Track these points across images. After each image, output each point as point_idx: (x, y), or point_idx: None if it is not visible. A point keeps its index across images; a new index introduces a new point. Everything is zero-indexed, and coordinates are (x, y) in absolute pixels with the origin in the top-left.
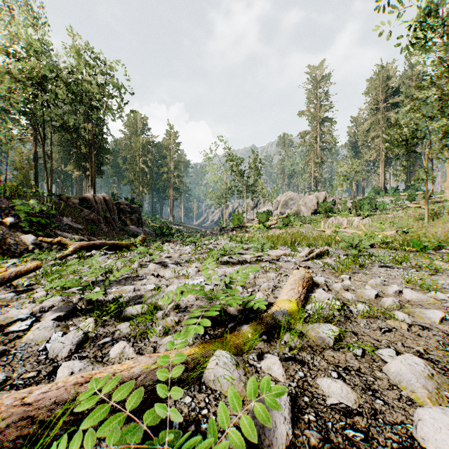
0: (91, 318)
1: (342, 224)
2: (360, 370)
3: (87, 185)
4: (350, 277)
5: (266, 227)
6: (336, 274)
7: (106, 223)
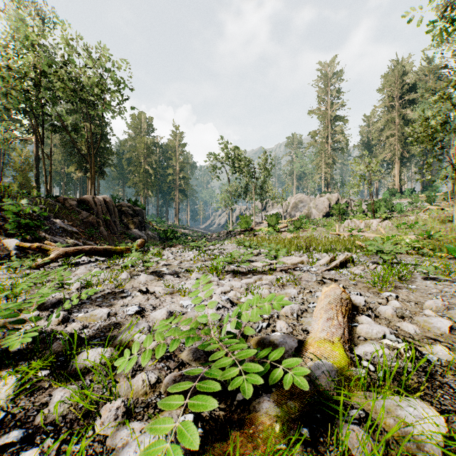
0: (12, 377)
1: (358, 228)
2: None
3: (89, 187)
4: (397, 296)
5: (276, 231)
6: (373, 290)
7: (106, 226)
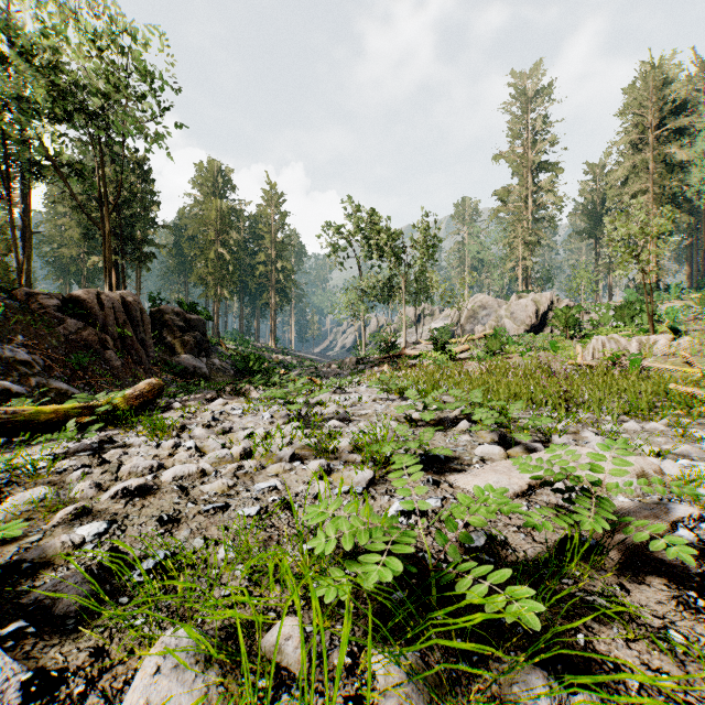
0: None
1: (627, 352)
2: None
3: (117, 282)
4: None
5: (450, 358)
6: None
7: (123, 349)
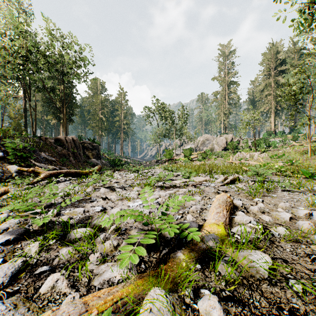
0: (36, 242)
1: (245, 158)
2: (307, 315)
3: (61, 130)
4: (262, 200)
5: (190, 160)
6: (249, 197)
7: (74, 157)
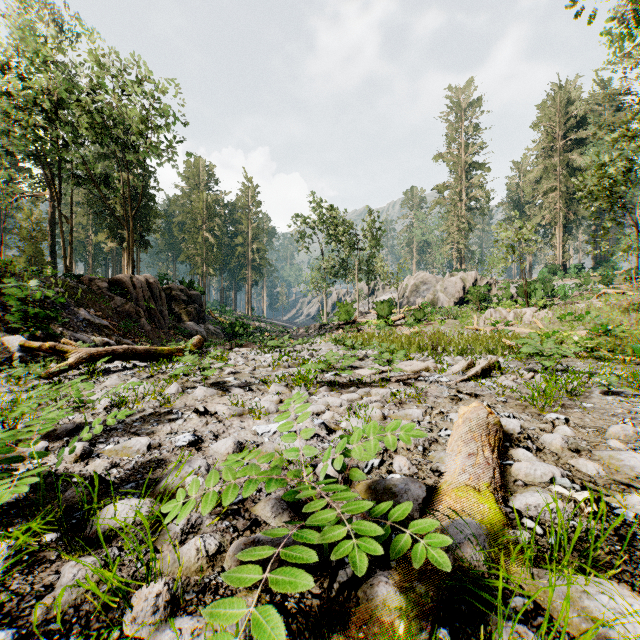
0: (1, 545)
1: (506, 320)
2: None
3: (126, 263)
4: (567, 419)
5: (389, 324)
6: (531, 410)
7: (149, 318)
